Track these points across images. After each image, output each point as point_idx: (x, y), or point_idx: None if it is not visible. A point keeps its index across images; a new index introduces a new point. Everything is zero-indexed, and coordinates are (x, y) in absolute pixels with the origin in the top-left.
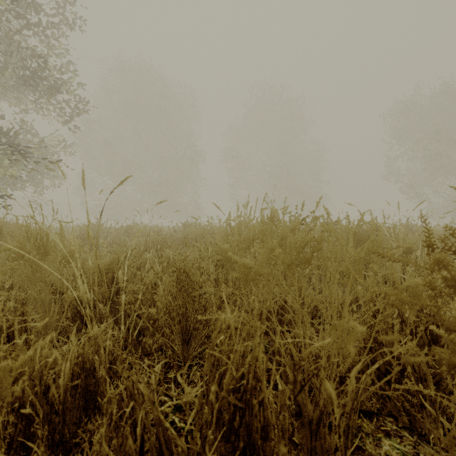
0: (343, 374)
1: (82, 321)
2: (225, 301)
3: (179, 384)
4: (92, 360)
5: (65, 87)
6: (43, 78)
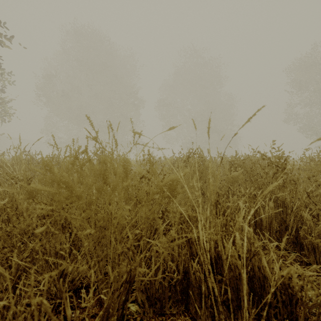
0: None
1: None
2: None
3: None
4: None
5: None
6: None
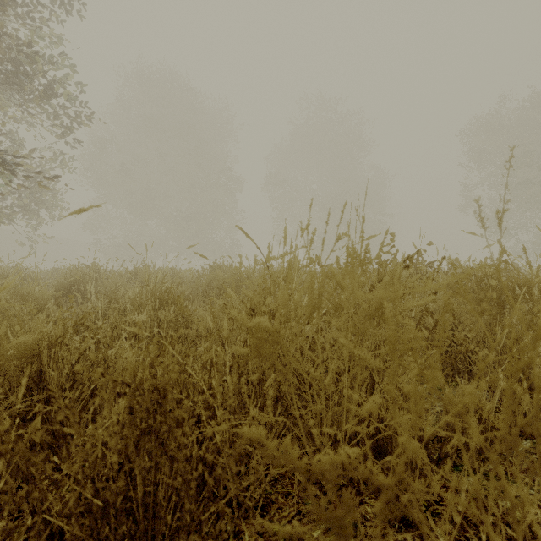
0: None
1: None
2: None
3: None
4: None
5: (58, 88)
6: (30, 75)
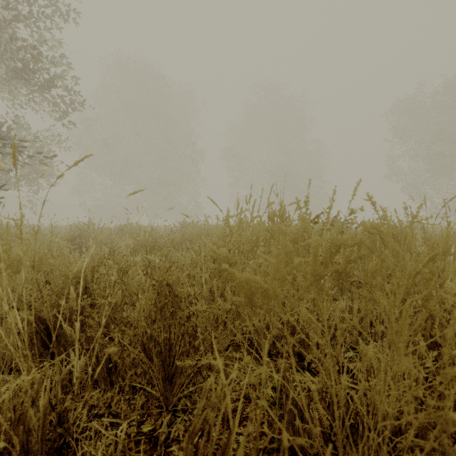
0: (400, 453)
1: (43, 344)
2: (216, 352)
3: (156, 445)
4: (9, 434)
5: (58, 81)
6: (35, 71)
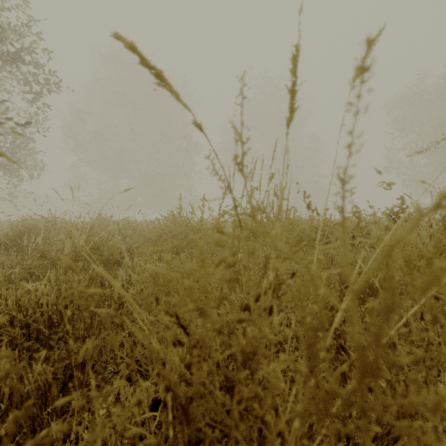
0: None
1: None
2: None
3: None
4: None
5: (26, 52)
6: None
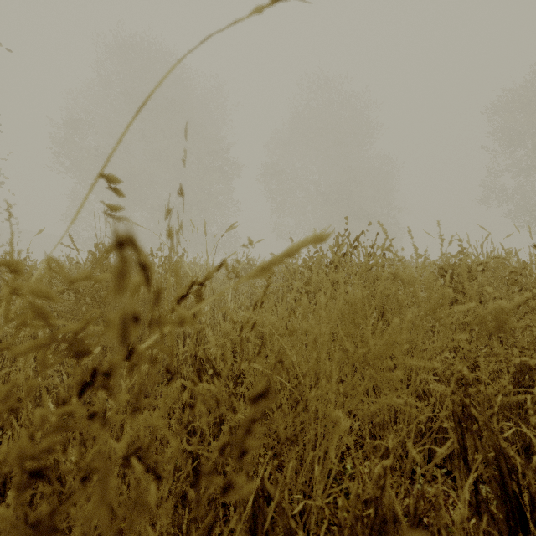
0: None
1: None
2: None
3: None
4: None
5: None
6: None
